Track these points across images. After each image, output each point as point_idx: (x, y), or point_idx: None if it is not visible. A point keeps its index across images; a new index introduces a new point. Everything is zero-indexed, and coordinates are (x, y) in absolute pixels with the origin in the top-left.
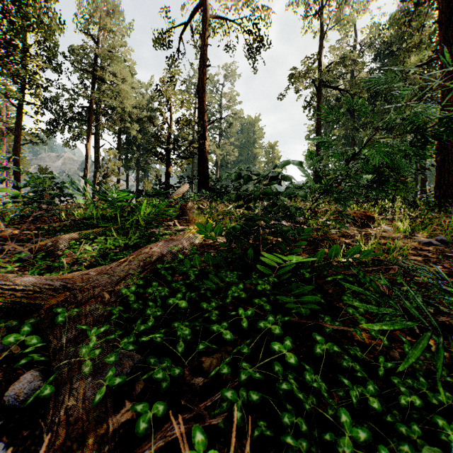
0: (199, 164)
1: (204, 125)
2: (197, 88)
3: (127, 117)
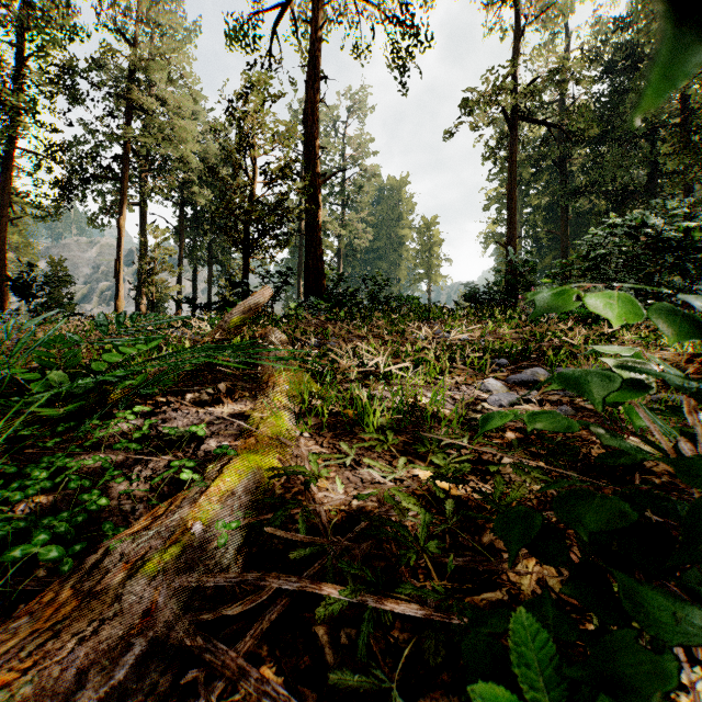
0: (308, 251)
1: (317, 182)
2: (304, 116)
3: (192, 177)
